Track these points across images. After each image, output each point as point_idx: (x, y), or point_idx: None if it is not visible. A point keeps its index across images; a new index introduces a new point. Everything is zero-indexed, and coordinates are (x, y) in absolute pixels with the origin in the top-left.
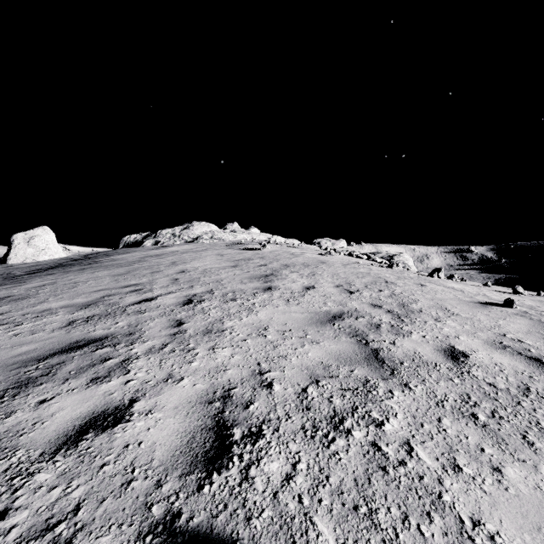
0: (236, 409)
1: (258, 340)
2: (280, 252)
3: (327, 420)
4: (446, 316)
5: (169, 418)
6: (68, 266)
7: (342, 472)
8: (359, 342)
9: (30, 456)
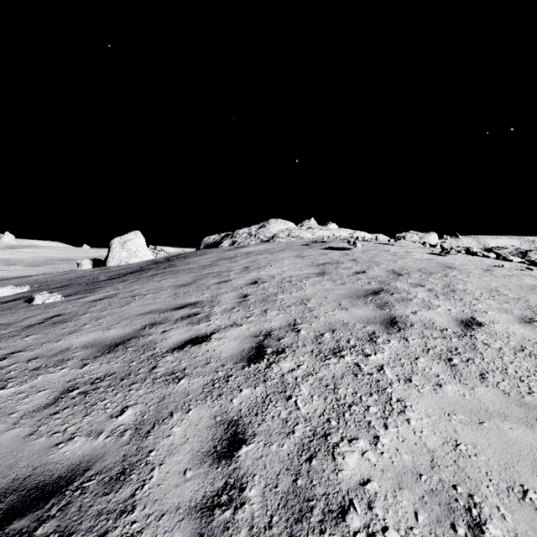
0: None
1: None
2: (375, 251)
3: None
4: None
5: None
6: (145, 270)
7: None
8: None
9: None
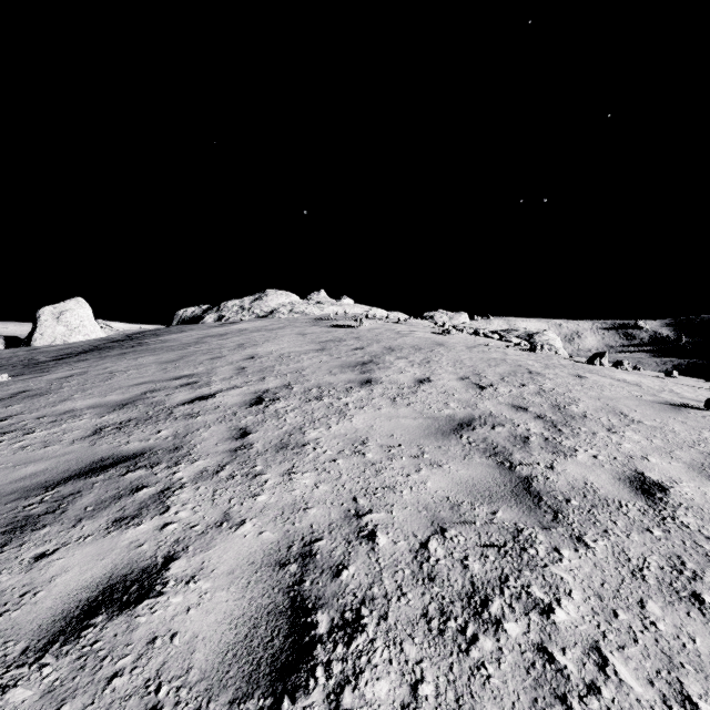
0: (322, 577)
1: (354, 460)
2: (381, 330)
3: (462, 600)
4: (623, 424)
5: (220, 591)
6: (106, 349)
7: (495, 704)
8: (500, 466)
9: (6, 655)
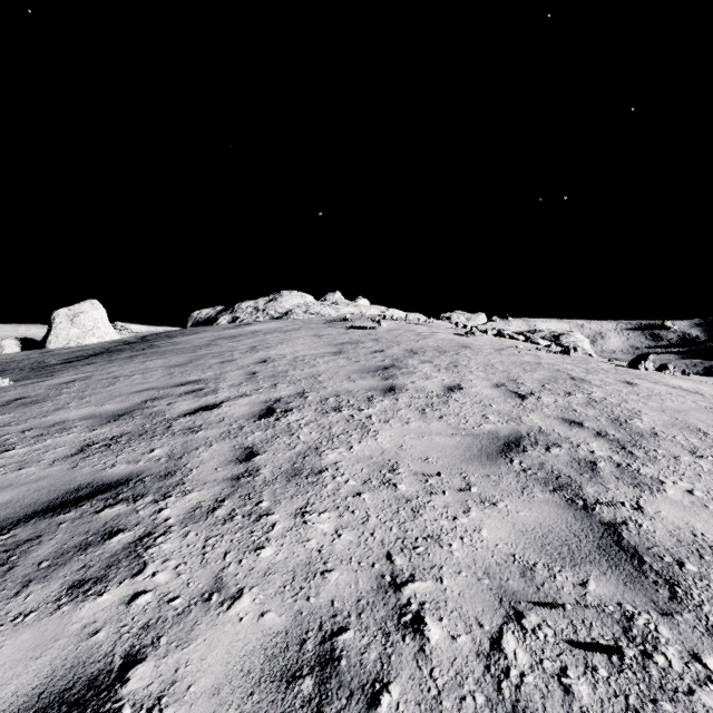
0: (350, 707)
1: (383, 494)
2: (400, 331)
3: None
4: (708, 445)
5: None
6: (116, 352)
7: None
8: (571, 505)
9: None
